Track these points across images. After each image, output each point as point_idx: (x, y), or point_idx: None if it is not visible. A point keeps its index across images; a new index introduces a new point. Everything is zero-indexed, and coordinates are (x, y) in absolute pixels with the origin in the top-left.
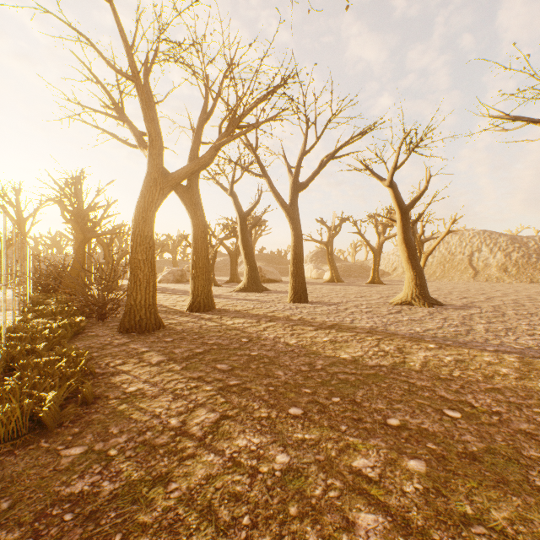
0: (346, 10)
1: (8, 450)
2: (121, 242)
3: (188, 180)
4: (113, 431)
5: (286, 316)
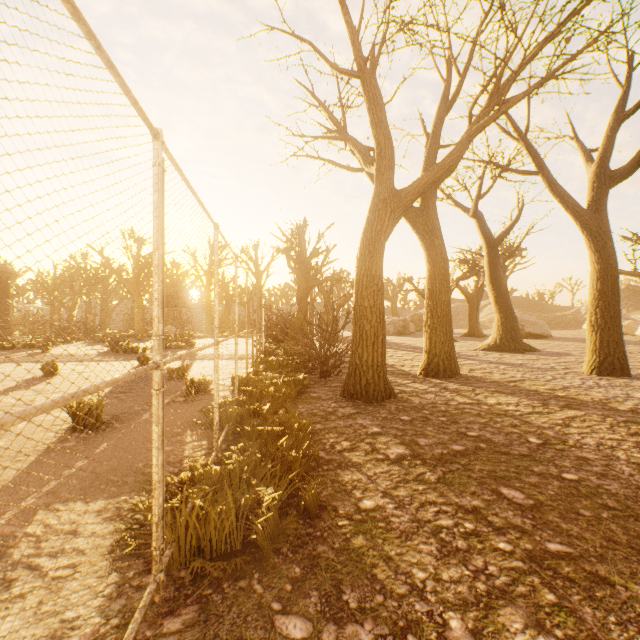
0: None
1: (217, 576)
2: (338, 290)
3: (421, 199)
4: (348, 601)
5: (598, 401)
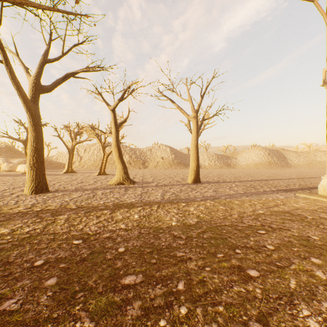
0: None
1: None
2: None
3: None
4: None
5: (61, 207)
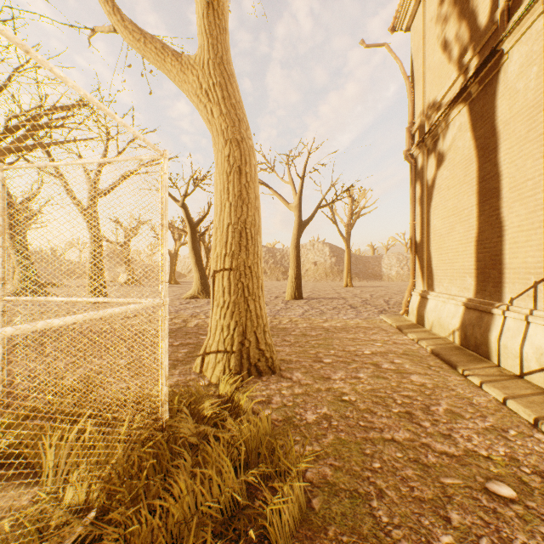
0: (150, 94)
1: None
2: None
3: None
4: None
5: None
